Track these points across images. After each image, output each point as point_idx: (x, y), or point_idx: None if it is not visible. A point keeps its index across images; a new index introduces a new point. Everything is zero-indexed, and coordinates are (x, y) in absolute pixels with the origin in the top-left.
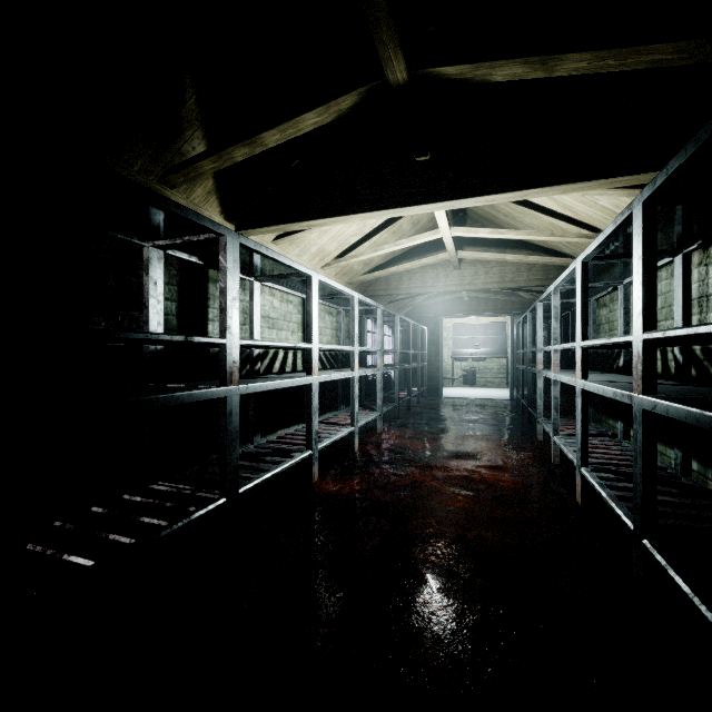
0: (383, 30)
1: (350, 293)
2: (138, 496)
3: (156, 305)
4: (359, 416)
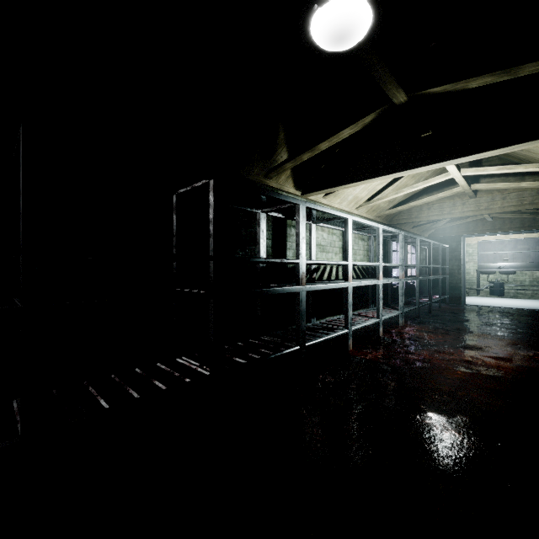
0: (388, 84)
1: (376, 225)
2: (256, 341)
3: (263, 242)
4: (384, 313)
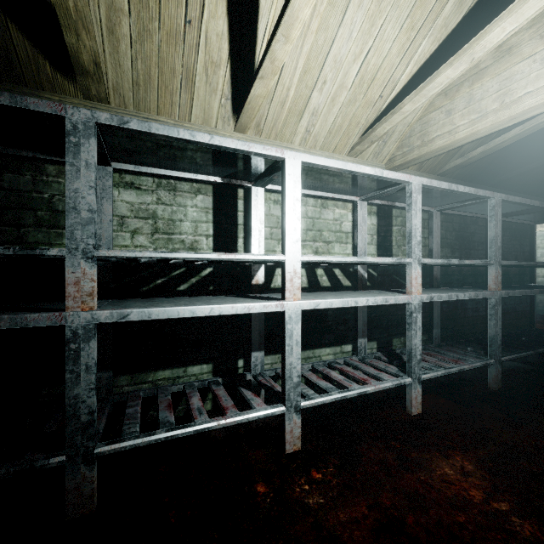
0: None
1: None
2: None
3: None
4: None
